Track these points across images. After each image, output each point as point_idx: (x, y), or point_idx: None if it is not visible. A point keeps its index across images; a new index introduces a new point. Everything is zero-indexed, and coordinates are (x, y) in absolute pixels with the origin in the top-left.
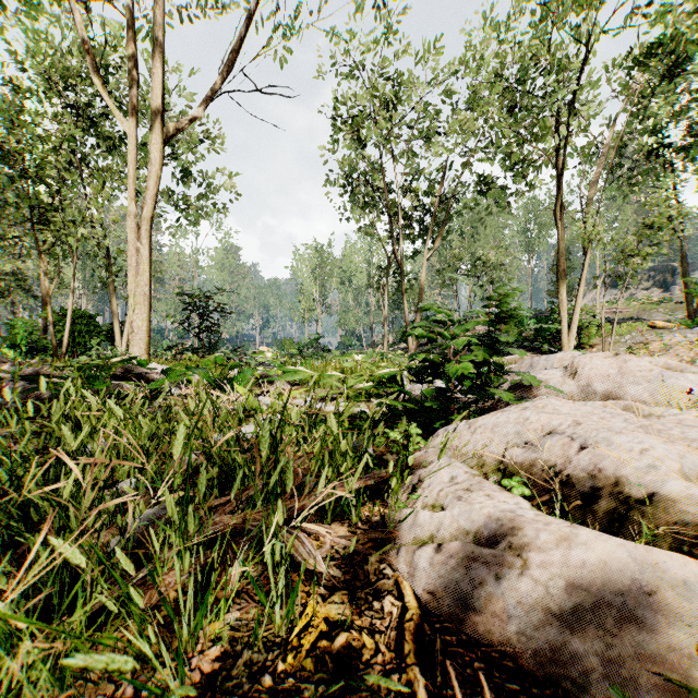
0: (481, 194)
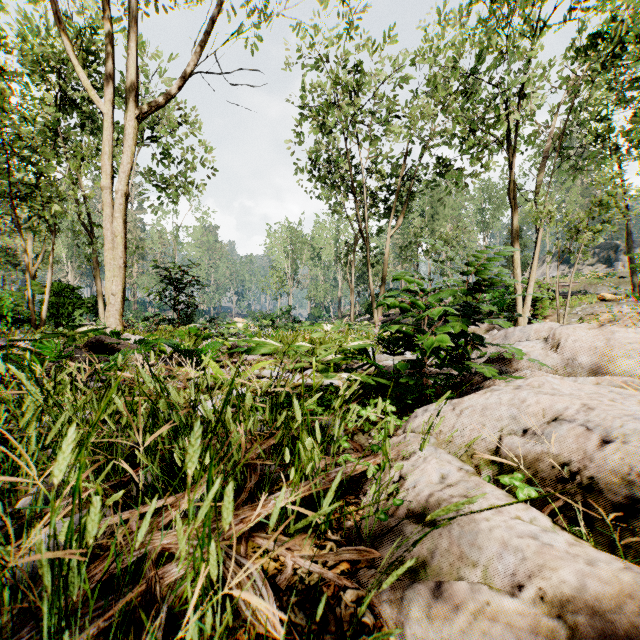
0: (441, 175)
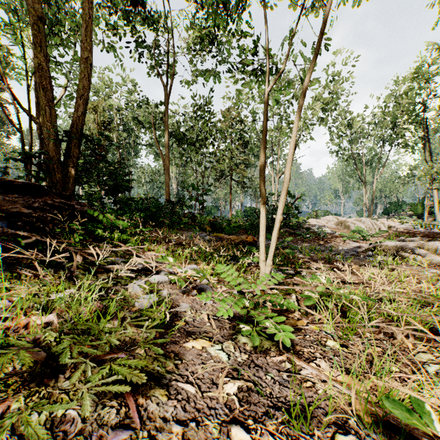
0: (403, 148)
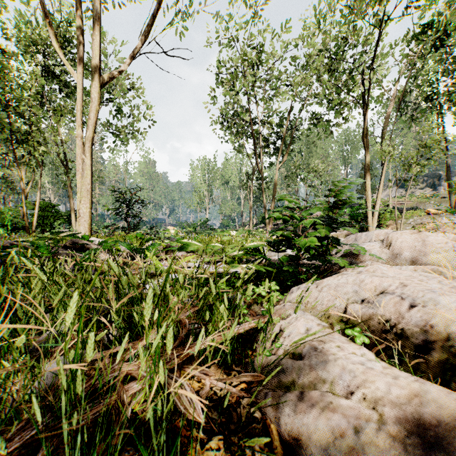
0: (314, 125)
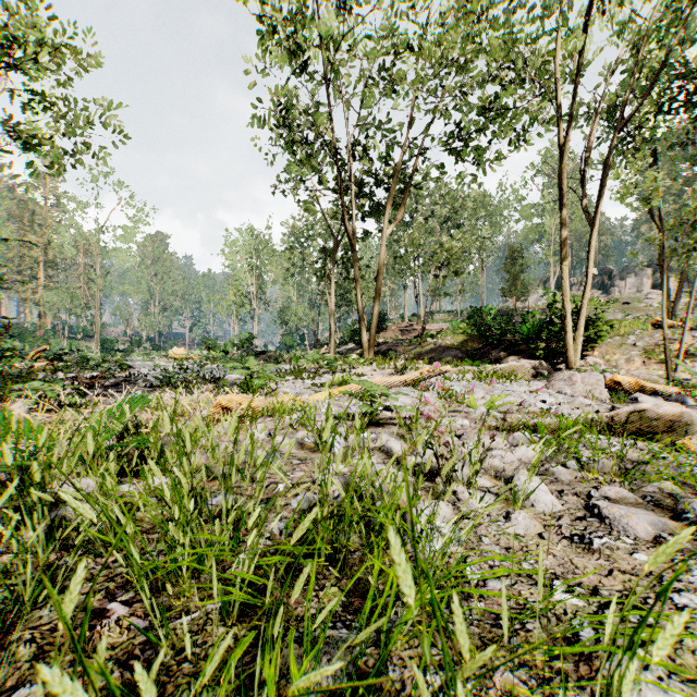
0: (456, 153)
